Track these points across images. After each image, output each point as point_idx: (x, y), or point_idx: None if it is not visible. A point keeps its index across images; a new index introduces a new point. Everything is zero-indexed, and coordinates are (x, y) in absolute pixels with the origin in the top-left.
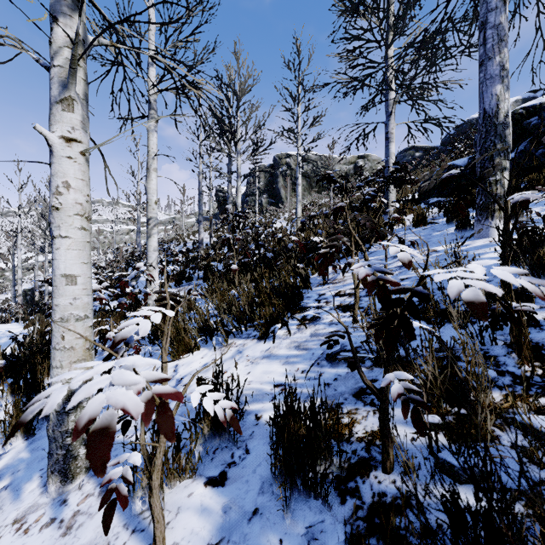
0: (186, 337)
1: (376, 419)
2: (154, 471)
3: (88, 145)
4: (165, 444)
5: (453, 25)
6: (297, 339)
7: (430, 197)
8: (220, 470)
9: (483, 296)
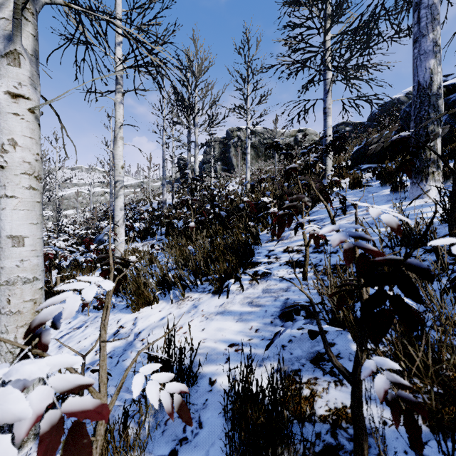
0: (146, 291)
1: (339, 393)
2: None
3: (38, 102)
4: (103, 436)
5: (386, 10)
6: (250, 295)
7: (361, 163)
8: (171, 448)
9: None
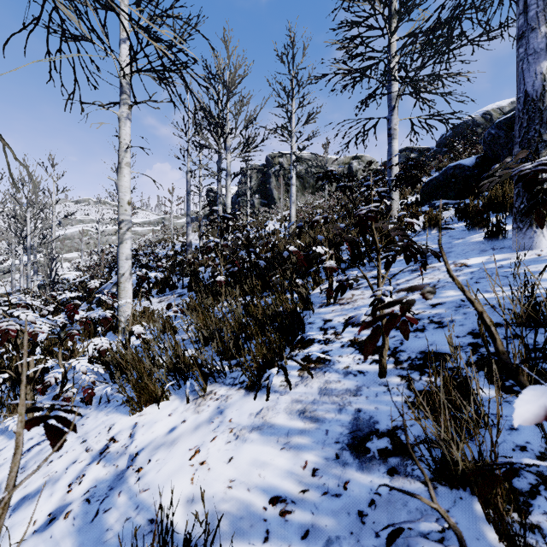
0: (151, 383)
1: None
2: None
3: None
4: None
5: (473, 1)
6: (301, 397)
7: (434, 199)
8: None
9: None
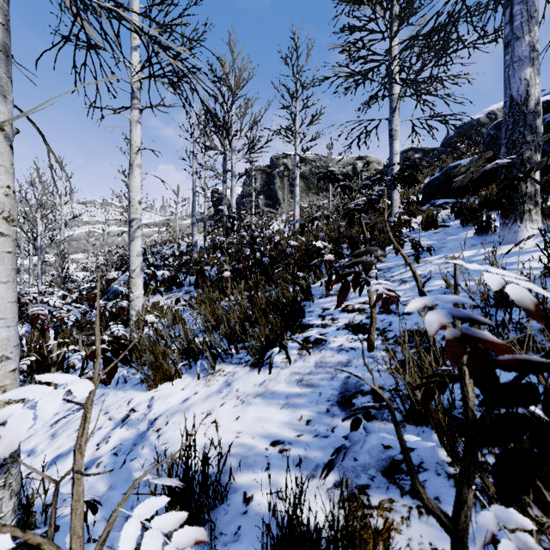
0: (165, 363)
1: (425, 526)
2: None
3: (9, 116)
4: None
5: (467, 8)
6: (299, 369)
7: (435, 198)
8: None
9: None
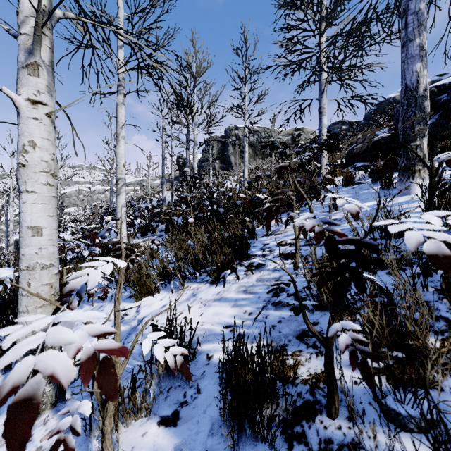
0: (148, 282)
1: (319, 361)
2: (106, 417)
3: (53, 108)
4: None
5: (377, 14)
6: (245, 283)
7: (356, 162)
8: (173, 409)
9: (447, 248)
